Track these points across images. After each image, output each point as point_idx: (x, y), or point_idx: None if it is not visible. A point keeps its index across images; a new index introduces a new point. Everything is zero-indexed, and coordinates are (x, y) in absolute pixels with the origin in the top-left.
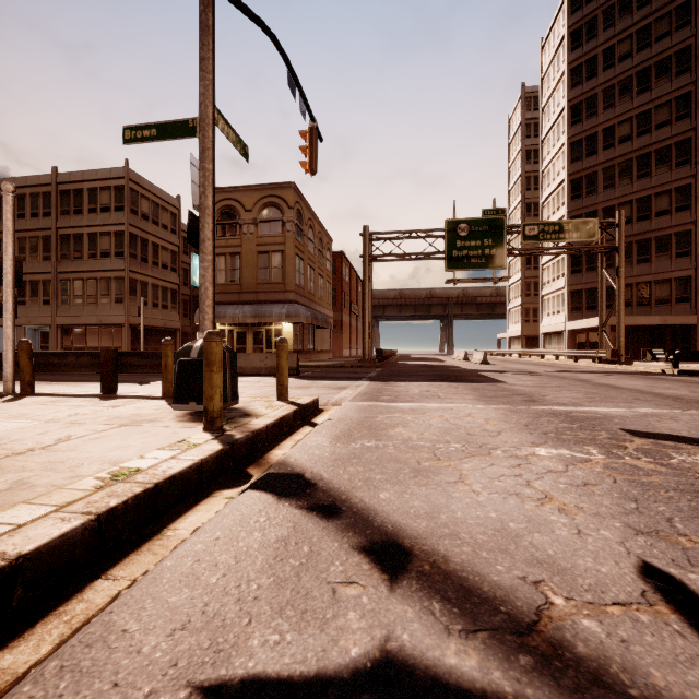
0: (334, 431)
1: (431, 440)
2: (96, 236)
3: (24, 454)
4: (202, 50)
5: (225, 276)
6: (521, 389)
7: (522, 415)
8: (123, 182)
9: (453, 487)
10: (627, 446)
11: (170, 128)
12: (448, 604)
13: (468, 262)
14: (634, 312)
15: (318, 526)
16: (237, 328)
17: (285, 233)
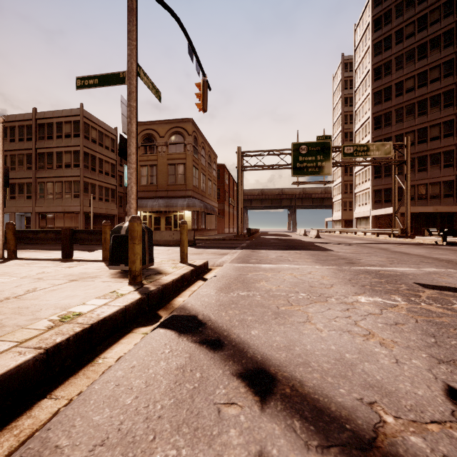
0: (219, 285)
1: (286, 291)
2: (62, 154)
3: (1, 302)
4: (129, 25)
5: (146, 180)
6: (343, 255)
7: (346, 273)
8: (80, 118)
9: (303, 326)
10: (421, 295)
11: (107, 78)
12: (306, 422)
13: (306, 171)
14: (415, 204)
15: (207, 357)
16: (154, 214)
17: (186, 151)
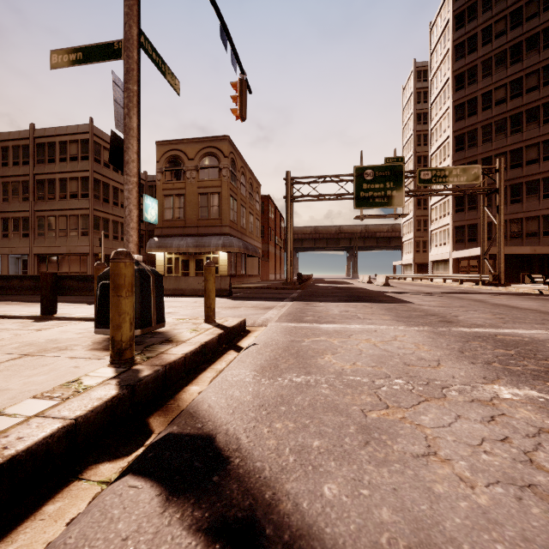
0: (259, 360)
1: (368, 374)
2: (66, 181)
3: None
4: None
5: (172, 214)
6: (430, 309)
7: (449, 338)
8: (88, 136)
9: (428, 468)
10: None
11: (96, 51)
12: None
13: (373, 202)
14: (508, 244)
15: None
16: (182, 256)
17: (221, 177)
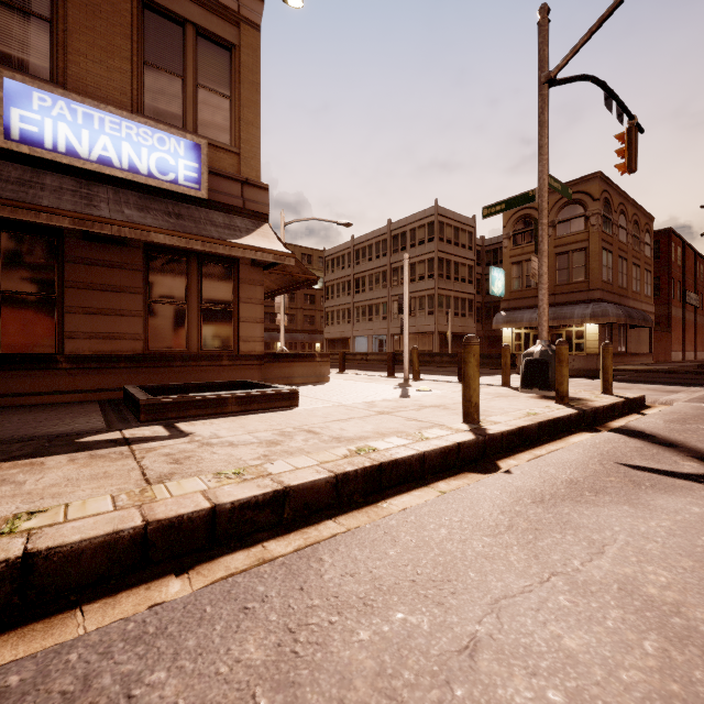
0: (667, 418)
1: None
2: (415, 265)
3: None
4: (540, 141)
5: (520, 283)
6: None
7: None
8: (434, 218)
9: None
10: None
11: (515, 200)
12: None
13: None
14: None
15: (661, 448)
16: (533, 331)
17: (588, 228)
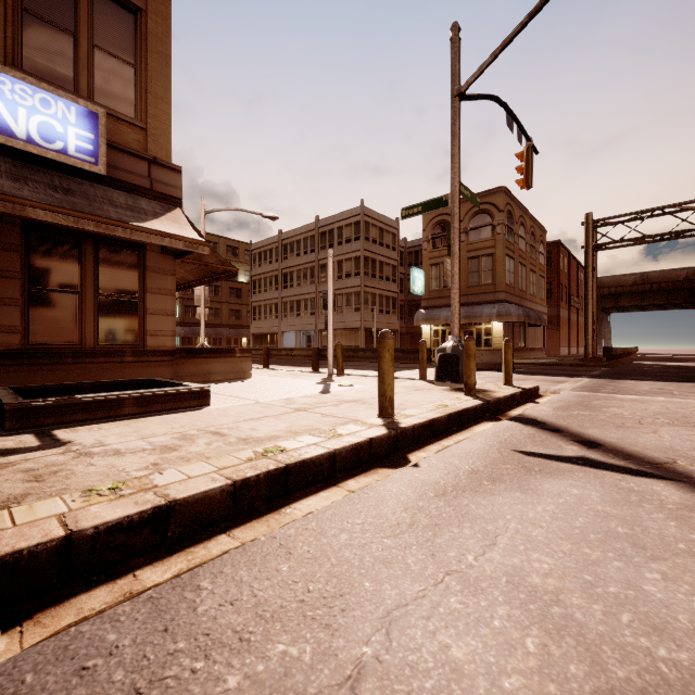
0: (555, 405)
1: (641, 416)
2: (342, 262)
3: None
4: (452, 150)
5: (438, 283)
6: None
7: None
8: (360, 218)
9: (645, 434)
10: None
11: (430, 204)
12: (617, 455)
13: None
14: None
15: (549, 433)
16: (449, 328)
17: (495, 236)
